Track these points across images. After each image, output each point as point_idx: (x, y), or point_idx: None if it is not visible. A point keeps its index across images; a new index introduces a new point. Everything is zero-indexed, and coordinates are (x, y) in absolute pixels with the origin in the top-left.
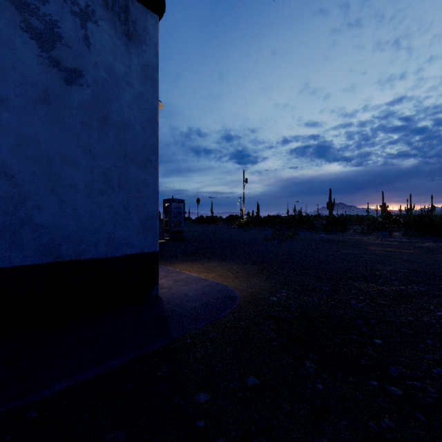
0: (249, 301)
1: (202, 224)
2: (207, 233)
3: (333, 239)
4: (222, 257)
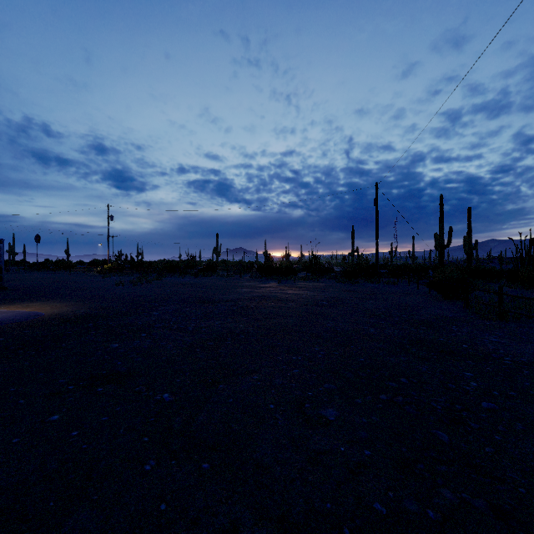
0: (51, 316)
1: (45, 270)
2: (47, 282)
3: (189, 282)
4: (49, 299)
